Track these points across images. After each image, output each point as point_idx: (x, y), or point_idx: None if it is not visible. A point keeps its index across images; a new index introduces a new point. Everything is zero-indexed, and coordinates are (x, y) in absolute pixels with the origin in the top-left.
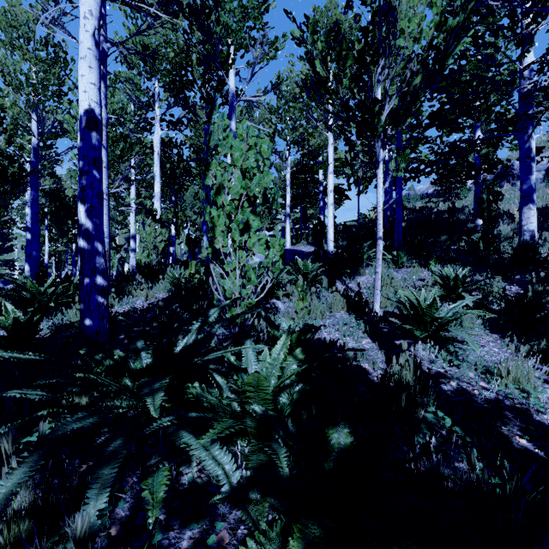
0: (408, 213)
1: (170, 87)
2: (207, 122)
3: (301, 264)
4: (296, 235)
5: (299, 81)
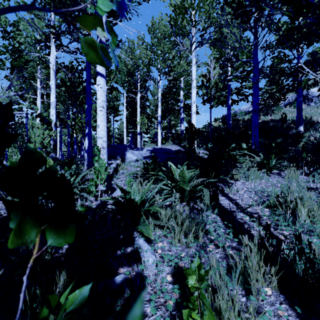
0: (242, 122)
1: (53, 2)
2: (87, 35)
3: (176, 172)
4: (165, 137)
5: (167, 26)
